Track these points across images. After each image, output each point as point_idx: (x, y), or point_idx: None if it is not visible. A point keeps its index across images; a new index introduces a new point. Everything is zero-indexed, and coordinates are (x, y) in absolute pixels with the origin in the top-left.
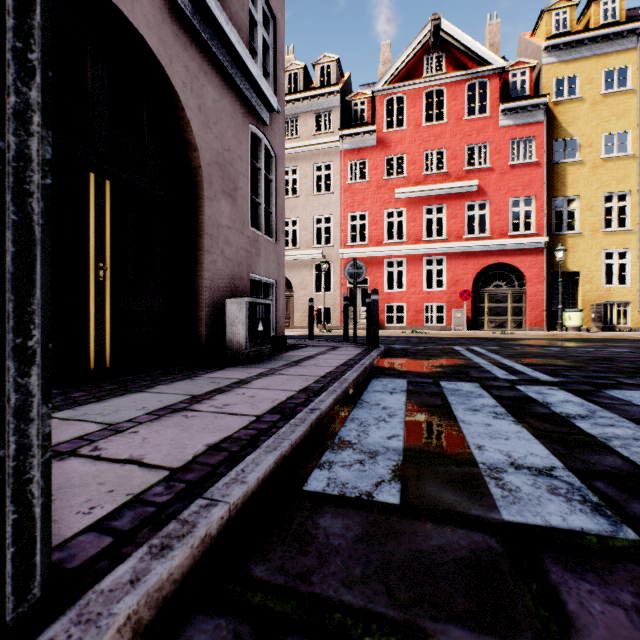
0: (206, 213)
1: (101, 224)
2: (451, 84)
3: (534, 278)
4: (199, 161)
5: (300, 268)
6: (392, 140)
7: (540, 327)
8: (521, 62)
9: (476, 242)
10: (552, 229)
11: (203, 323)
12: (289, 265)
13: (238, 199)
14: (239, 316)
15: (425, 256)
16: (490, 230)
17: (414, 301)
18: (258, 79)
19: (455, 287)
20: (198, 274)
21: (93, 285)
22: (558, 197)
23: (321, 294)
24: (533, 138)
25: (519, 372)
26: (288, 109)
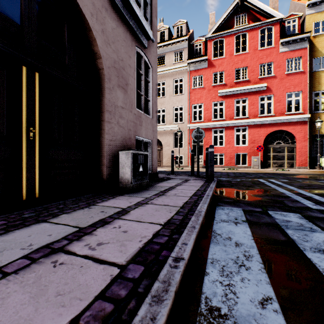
0: (107, 97)
1: (31, 101)
2: (250, 30)
3: (301, 138)
4: (102, 65)
5: (166, 135)
6: (216, 64)
7: (305, 166)
8: (293, 14)
9: (265, 118)
10: (312, 110)
11: (105, 166)
12: (160, 133)
13: (128, 91)
14: (127, 162)
15: (235, 127)
16: (274, 111)
17: (229, 152)
18: (140, 17)
19: (253, 144)
20: (102, 136)
21: (25, 142)
22: (316, 91)
23: (177, 148)
24: (300, 57)
25: (322, 202)
26: (160, 51)
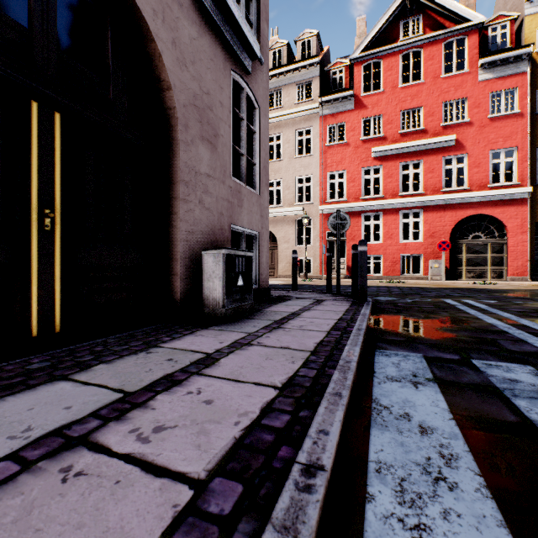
0: (181, 158)
1: (48, 163)
2: (428, 44)
3: (516, 228)
4: (173, 101)
5: (283, 223)
6: (369, 103)
7: (523, 277)
8: (501, 16)
9: (454, 195)
10: (535, 179)
11: (178, 277)
12: (274, 221)
13: (218, 147)
14: (216, 270)
15: (401, 210)
16: (468, 183)
17: (390, 252)
18: (239, 20)
19: (432, 238)
20: (173, 224)
21: (36, 235)
22: None
23: (302, 246)
24: (515, 89)
25: None
26: (273, 83)
